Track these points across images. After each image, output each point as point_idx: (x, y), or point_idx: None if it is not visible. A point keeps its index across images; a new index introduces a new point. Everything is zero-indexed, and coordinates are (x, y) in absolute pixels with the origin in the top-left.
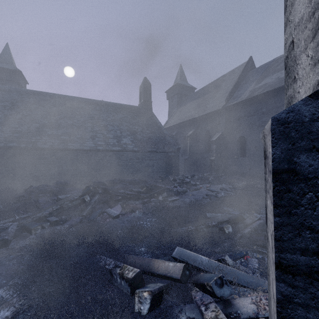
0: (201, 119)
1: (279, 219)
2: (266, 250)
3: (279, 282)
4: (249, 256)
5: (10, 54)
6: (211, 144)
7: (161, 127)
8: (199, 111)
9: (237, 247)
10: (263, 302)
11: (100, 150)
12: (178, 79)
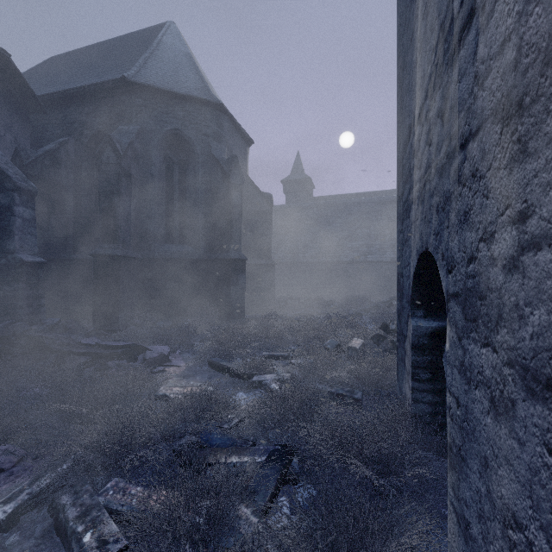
0: None
1: None
2: None
3: None
4: None
5: (300, 162)
6: None
7: None
8: None
9: None
10: None
11: None
12: None
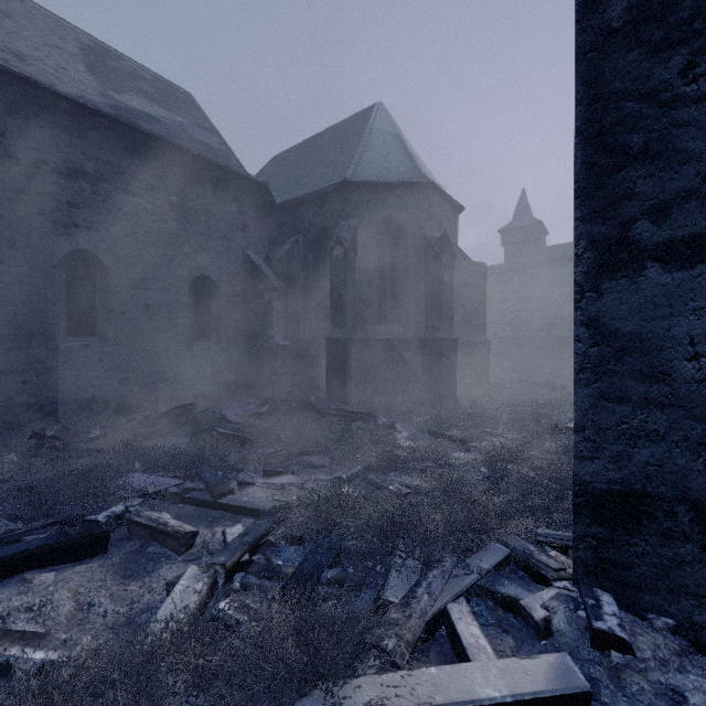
0: None
1: None
2: None
3: None
4: None
5: (526, 202)
6: None
7: None
8: None
9: None
10: None
11: None
12: None
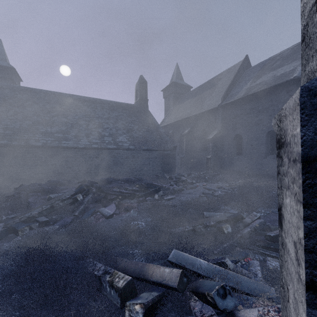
0: (197, 118)
1: (312, 223)
2: (267, 251)
3: (311, 309)
4: (250, 258)
5: (3, 51)
6: (207, 143)
7: (157, 126)
8: (195, 110)
9: (236, 249)
10: (272, 315)
11: (95, 148)
12: (174, 78)
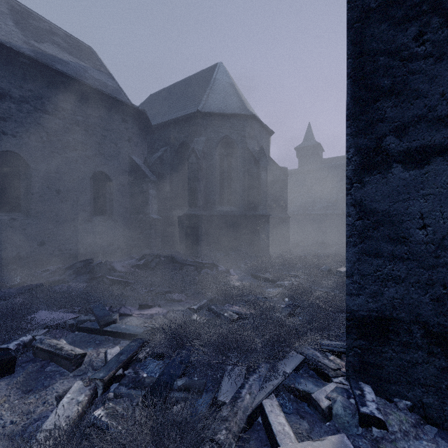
0: None
1: None
2: None
3: None
4: None
5: (311, 131)
6: None
7: None
8: None
9: None
10: None
11: None
12: None
